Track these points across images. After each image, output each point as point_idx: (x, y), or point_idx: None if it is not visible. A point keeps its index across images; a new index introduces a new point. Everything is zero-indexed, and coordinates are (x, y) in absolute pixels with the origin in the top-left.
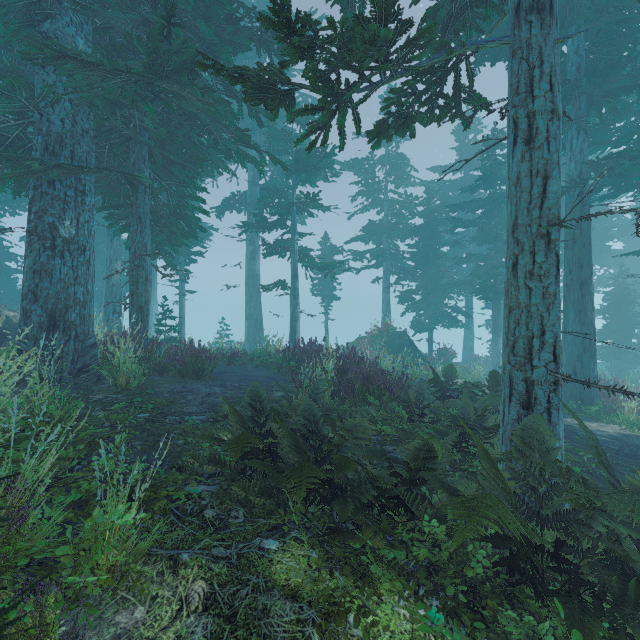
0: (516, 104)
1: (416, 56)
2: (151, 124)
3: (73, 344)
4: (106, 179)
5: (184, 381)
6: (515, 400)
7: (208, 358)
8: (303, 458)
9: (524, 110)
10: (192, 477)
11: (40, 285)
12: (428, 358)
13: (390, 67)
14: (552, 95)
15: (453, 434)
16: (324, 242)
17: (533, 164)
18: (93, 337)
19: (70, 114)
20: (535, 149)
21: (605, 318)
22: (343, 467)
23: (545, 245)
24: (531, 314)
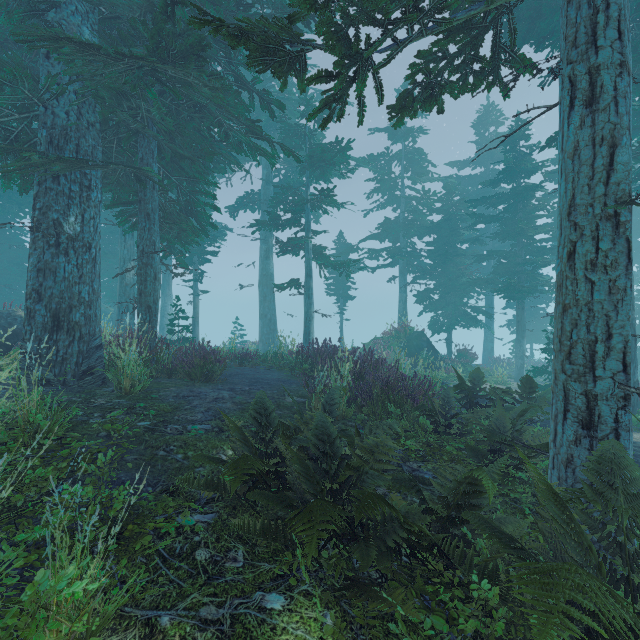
0: (573, 59)
1: (452, 2)
2: (158, 115)
3: (77, 345)
4: (114, 175)
5: (192, 384)
6: (572, 417)
7: (217, 360)
8: (315, 488)
9: (584, 65)
10: (185, 505)
11: (44, 284)
12: (447, 360)
13: (419, 19)
14: (621, 44)
15: (499, 461)
16: (339, 241)
17: (596, 130)
18: (99, 338)
19: (75, 106)
20: (599, 111)
21: (639, 318)
22: (365, 507)
23: (612, 229)
24: (593, 313)
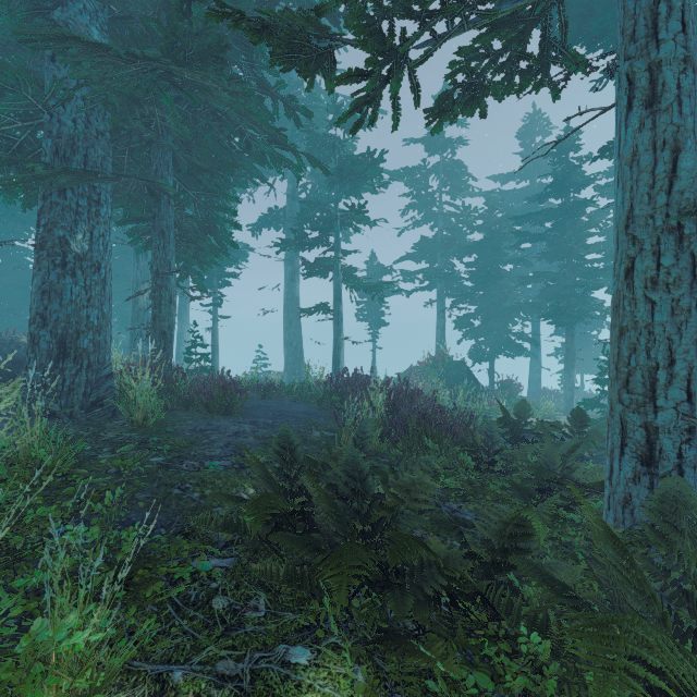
0: (631, 55)
1: None
2: (173, 123)
3: (85, 374)
4: (125, 188)
5: (211, 417)
6: (630, 452)
7: (238, 391)
8: (345, 530)
9: (644, 61)
10: (201, 548)
11: (49, 307)
12: (489, 391)
13: (460, 10)
14: (685, 37)
15: (550, 500)
16: (371, 262)
17: (657, 133)
18: (109, 366)
19: (83, 113)
20: (661, 112)
21: None
22: (401, 551)
23: (675, 242)
24: (654, 337)
